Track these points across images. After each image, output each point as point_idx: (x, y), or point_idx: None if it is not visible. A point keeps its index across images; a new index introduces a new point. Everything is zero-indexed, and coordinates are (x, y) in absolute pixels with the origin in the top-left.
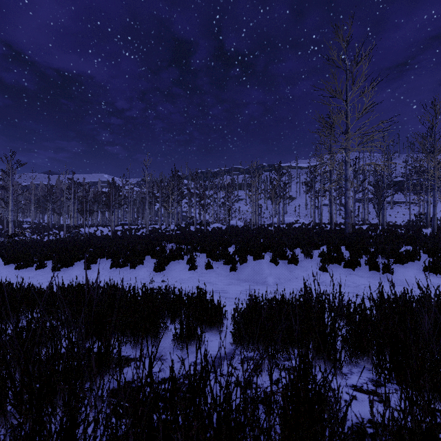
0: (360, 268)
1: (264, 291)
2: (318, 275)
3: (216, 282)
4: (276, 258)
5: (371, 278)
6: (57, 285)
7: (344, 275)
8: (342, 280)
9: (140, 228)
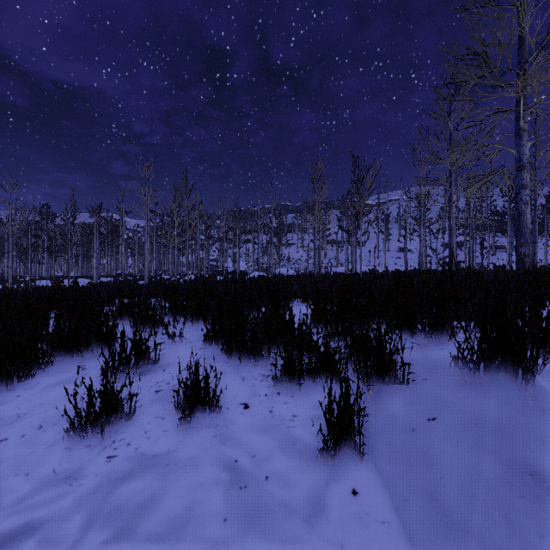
0: None
1: None
2: None
3: None
4: None
5: None
6: None
7: None
8: None
9: (140, 279)
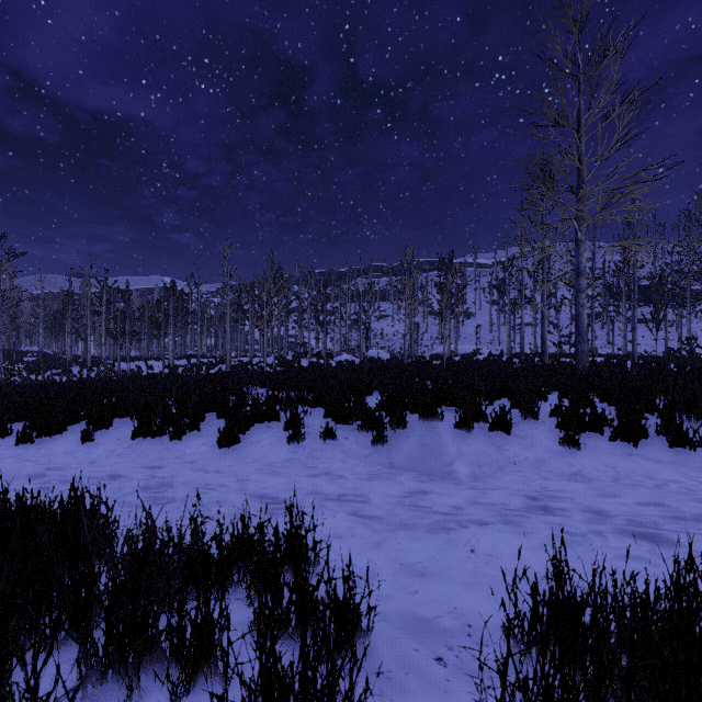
0: (647, 441)
1: (454, 500)
2: (561, 456)
3: (342, 474)
4: (468, 420)
5: (680, 464)
6: (3, 479)
7: (617, 458)
8: (619, 469)
9: (218, 362)
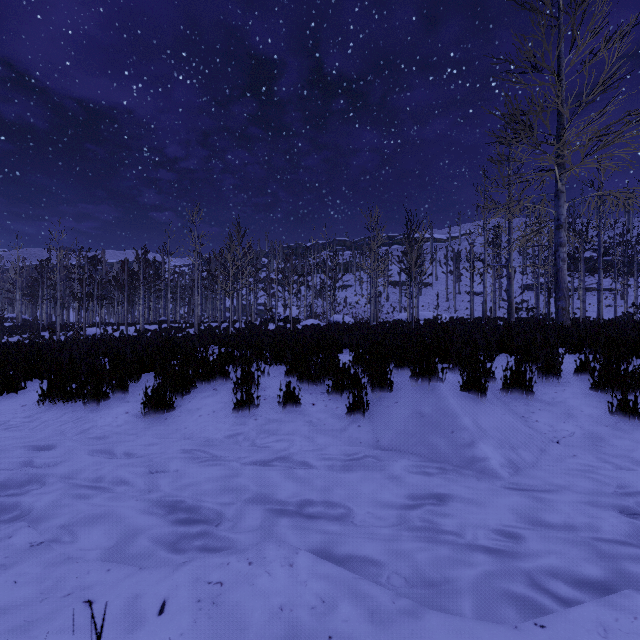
0: None
1: (508, 522)
2: (624, 431)
3: (306, 461)
4: (479, 380)
5: None
6: None
7: None
8: None
9: (187, 326)
